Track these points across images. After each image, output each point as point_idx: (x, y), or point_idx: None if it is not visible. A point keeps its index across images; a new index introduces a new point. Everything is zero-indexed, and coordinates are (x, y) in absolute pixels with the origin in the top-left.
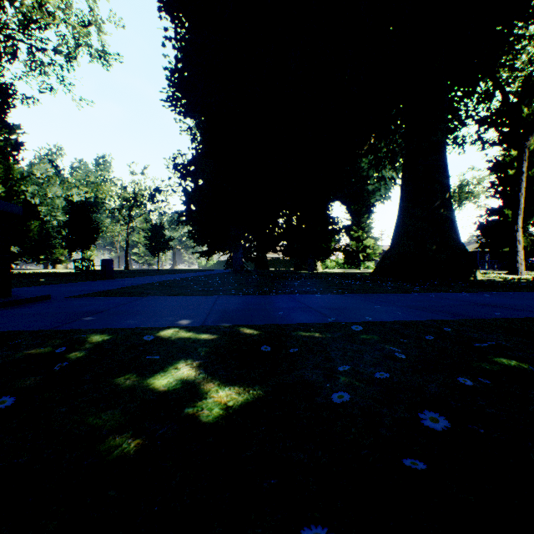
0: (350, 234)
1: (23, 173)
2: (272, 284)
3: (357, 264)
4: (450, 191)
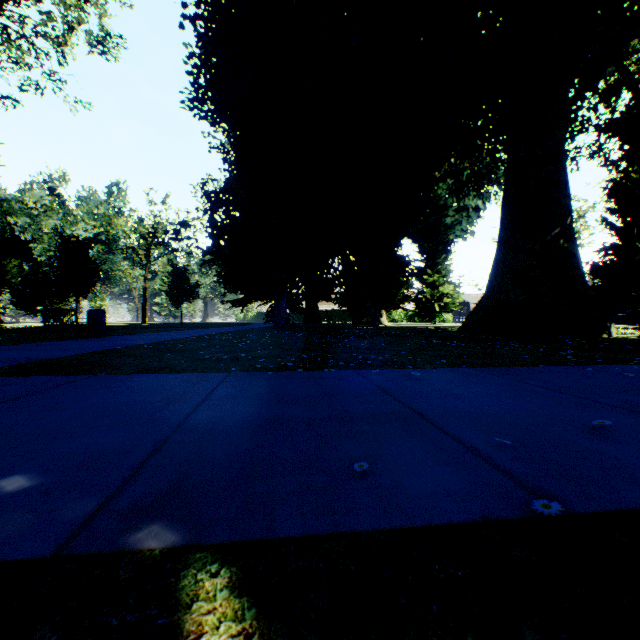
0: (422, 279)
1: None
2: (326, 347)
3: (432, 316)
4: (571, 215)
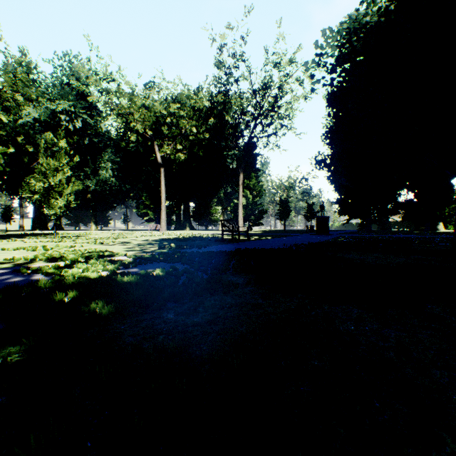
0: None
1: (264, 189)
2: None
3: None
4: None
